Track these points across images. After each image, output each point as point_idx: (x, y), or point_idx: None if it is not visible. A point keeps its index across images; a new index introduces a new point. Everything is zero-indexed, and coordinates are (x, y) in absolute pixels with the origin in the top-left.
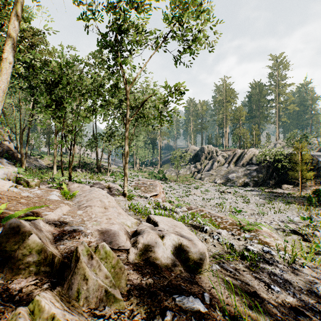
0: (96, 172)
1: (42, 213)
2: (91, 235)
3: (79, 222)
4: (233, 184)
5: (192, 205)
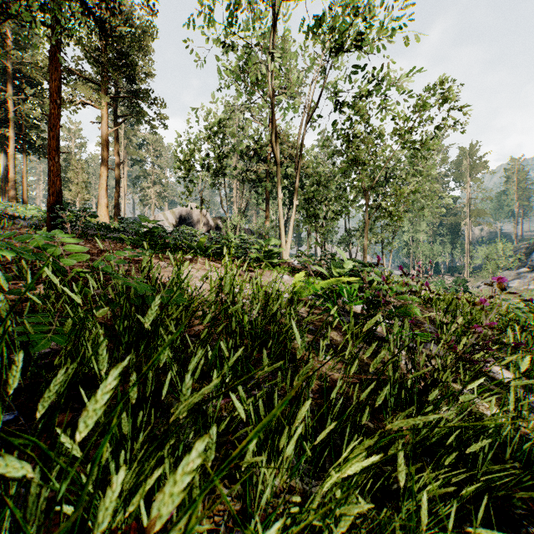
0: None
1: None
2: None
3: None
4: None
5: None
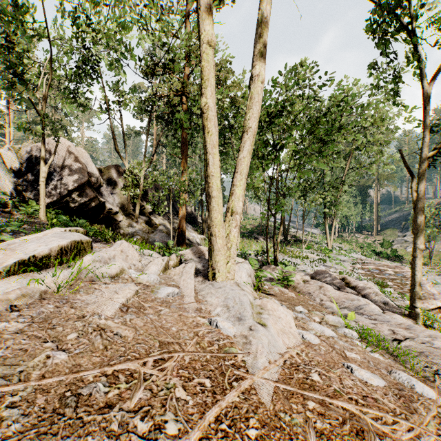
0: (283, 241)
1: None
2: None
3: None
4: None
5: None
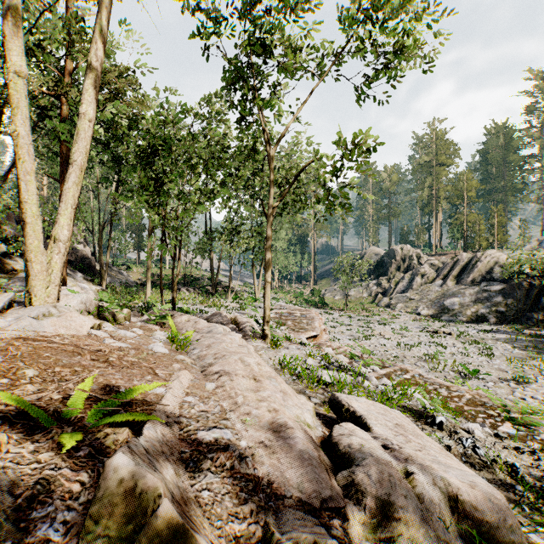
0: (210, 292)
1: (149, 391)
2: (251, 456)
3: (218, 416)
4: (454, 318)
5: (378, 355)
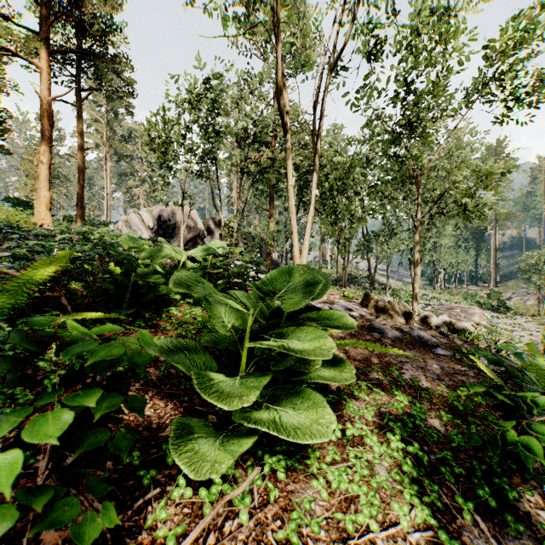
0: (368, 289)
1: None
2: None
3: None
4: None
5: None
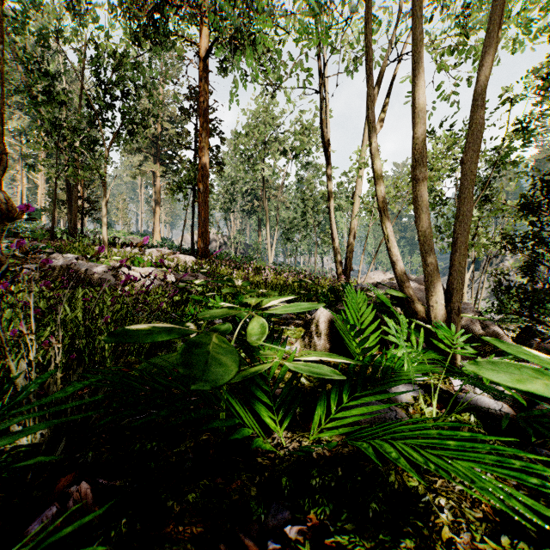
0: None
1: None
2: None
3: None
4: None
5: None
